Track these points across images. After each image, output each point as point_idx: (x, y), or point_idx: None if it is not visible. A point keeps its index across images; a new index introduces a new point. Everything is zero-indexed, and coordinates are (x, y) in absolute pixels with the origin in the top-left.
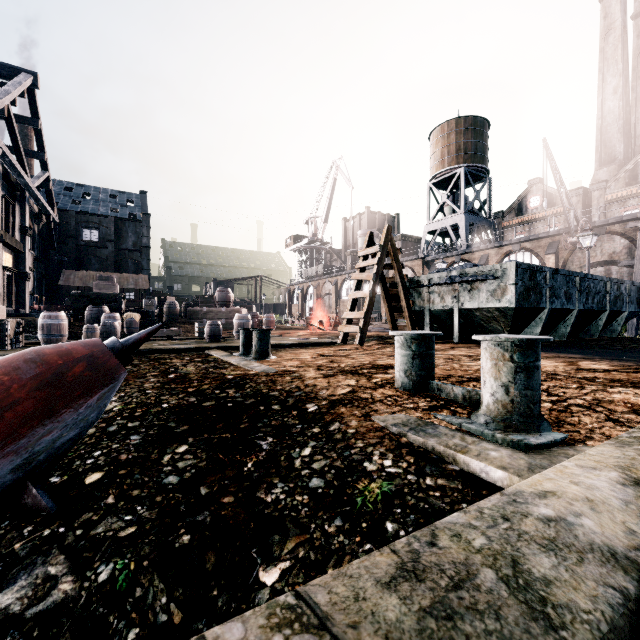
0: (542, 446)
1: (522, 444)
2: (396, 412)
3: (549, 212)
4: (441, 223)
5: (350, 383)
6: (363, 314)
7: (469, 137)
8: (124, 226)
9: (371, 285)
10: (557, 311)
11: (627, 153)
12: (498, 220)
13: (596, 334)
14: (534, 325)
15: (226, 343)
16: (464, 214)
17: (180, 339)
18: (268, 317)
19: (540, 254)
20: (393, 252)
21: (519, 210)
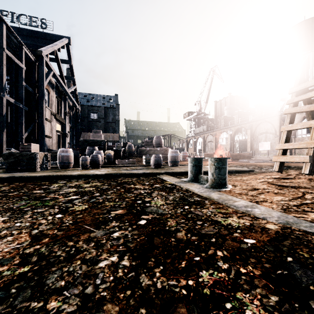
0: None
1: None
2: None
3: None
4: None
5: None
6: (313, 143)
7: None
8: (108, 111)
9: None
10: None
11: None
12: None
13: None
14: None
15: (166, 169)
16: None
17: (135, 166)
18: (184, 153)
19: None
20: None
21: None
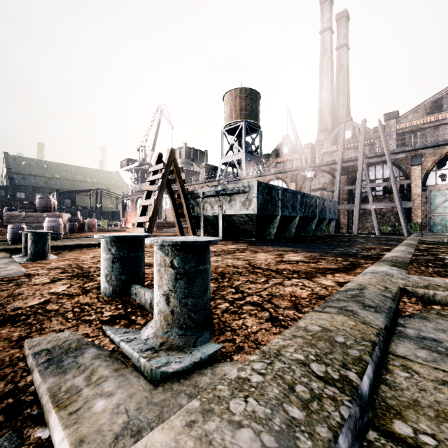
0: (180, 372)
1: (159, 373)
2: (65, 329)
3: (294, 157)
4: (231, 158)
5: (57, 290)
6: (148, 218)
7: (248, 102)
8: None
9: (156, 195)
10: (287, 217)
11: (333, 126)
12: (266, 159)
13: (311, 232)
14: (272, 227)
15: None
16: (245, 153)
17: None
18: (90, 221)
19: (287, 182)
20: (176, 170)
21: (278, 154)
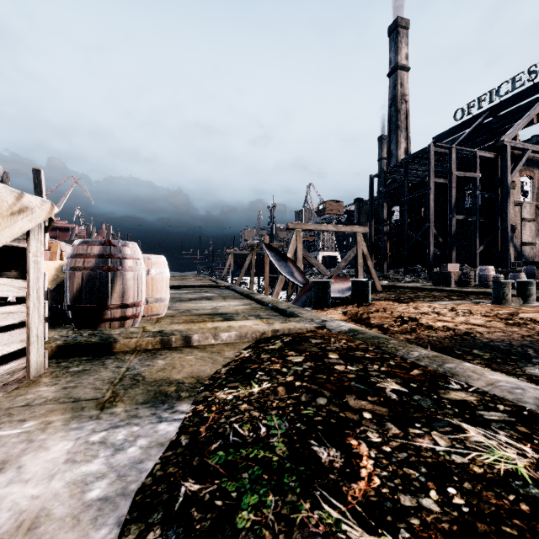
0: None
1: None
2: None
3: None
4: None
5: None
6: None
7: None
8: None
9: None
10: None
11: None
12: None
13: None
14: None
15: None
16: None
17: None
18: None
19: None
20: None
21: None
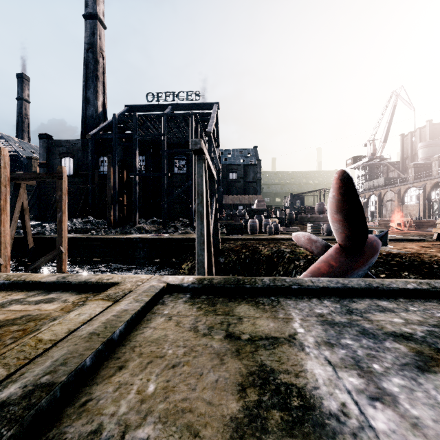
0: None
1: None
2: None
3: None
4: None
5: None
6: None
7: None
8: (248, 169)
9: None
10: None
11: None
12: None
13: None
14: None
15: None
16: None
17: None
18: None
19: None
20: None
21: None
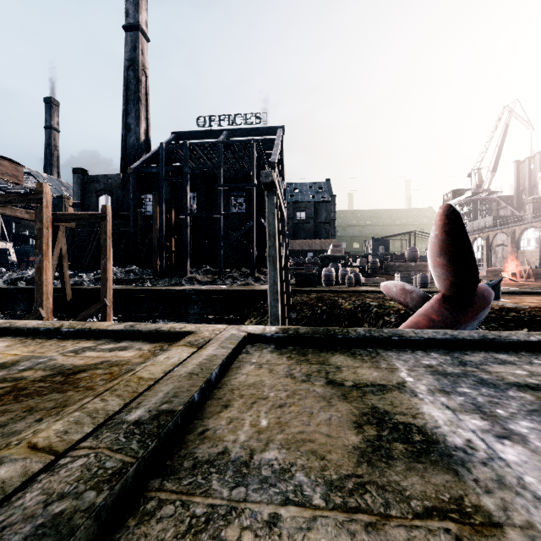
0: None
1: None
2: None
3: None
4: None
5: None
6: None
7: None
8: (319, 207)
9: None
10: None
11: None
12: None
13: None
14: None
15: None
16: None
17: None
18: None
19: None
20: None
21: None
